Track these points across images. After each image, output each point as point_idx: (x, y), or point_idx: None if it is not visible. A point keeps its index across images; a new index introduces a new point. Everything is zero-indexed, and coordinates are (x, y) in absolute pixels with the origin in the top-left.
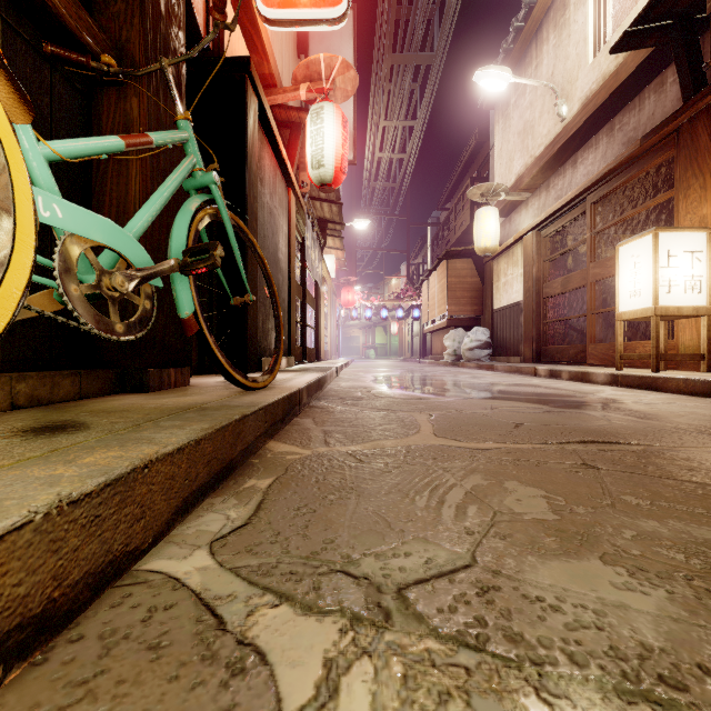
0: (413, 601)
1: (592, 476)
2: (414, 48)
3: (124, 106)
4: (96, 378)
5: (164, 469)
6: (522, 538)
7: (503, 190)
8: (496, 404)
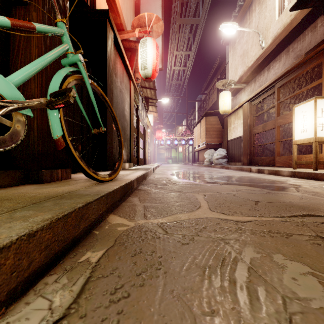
0: None
1: None
2: (190, 15)
3: (28, 17)
4: (6, 175)
5: None
6: None
7: (233, 83)
8: (238, 188)
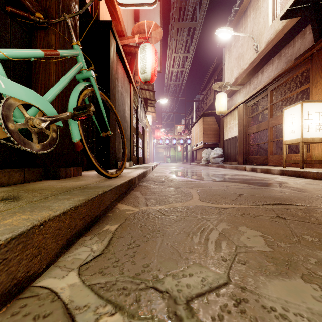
0: (196, 311)
1: (284, 223)
2: (188, 19)
3: (48, 39)
4: (32, 172)
5: (54, 224)
6: (254, 263)
7: (229, 85)
8: (228, 184)
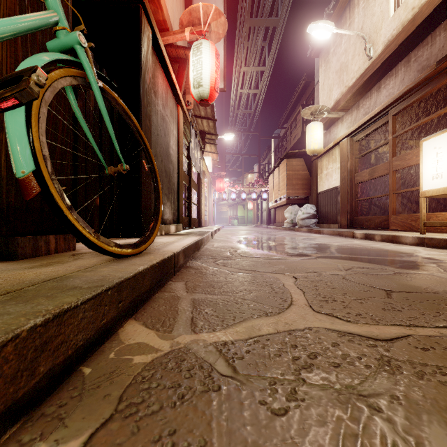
0: None
1: None
2: (265, 14)
3: None
4: None
5: None
6: None
7: (326, 110)
8: (345, 265)
